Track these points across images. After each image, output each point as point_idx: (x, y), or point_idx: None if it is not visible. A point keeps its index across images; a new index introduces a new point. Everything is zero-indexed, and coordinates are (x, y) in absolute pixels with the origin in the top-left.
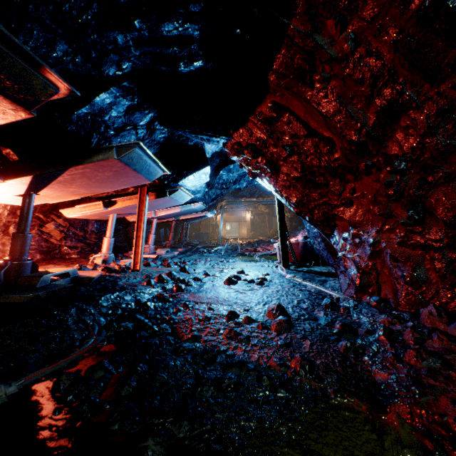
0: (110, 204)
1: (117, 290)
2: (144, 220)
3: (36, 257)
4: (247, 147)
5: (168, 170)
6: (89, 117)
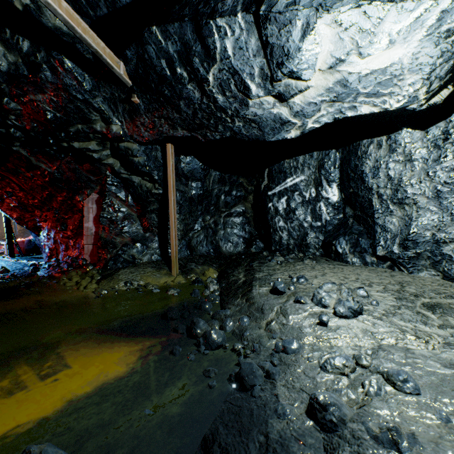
0: None
1: None
2: None
3: None
4: None
5: None
6: None
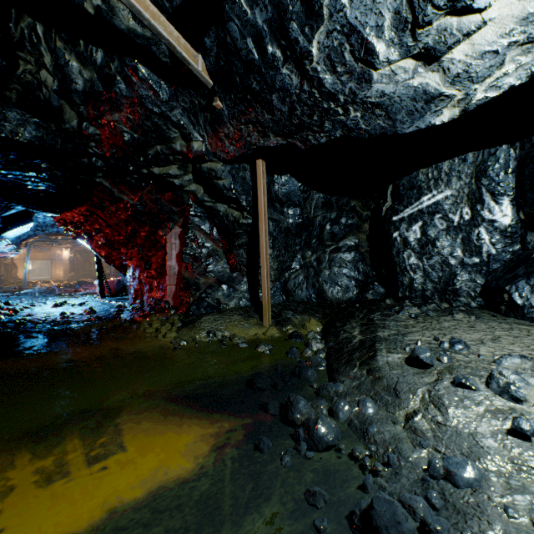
0: None
1: None
2: None
3: None
4: (71, 223)
5: None
6: None
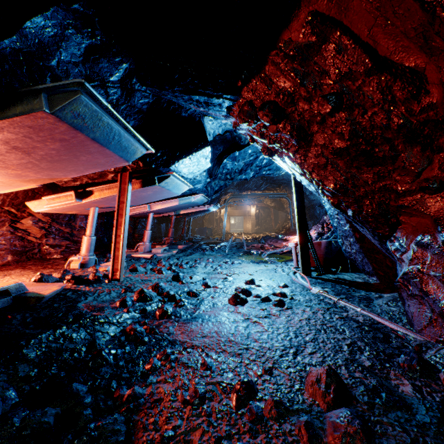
0: (85, 195)
1: (67, 321)
2: (126, 215)
3: (7, 259)
4: (263, 106)
5: (156, 150)
6: (21, 56)
